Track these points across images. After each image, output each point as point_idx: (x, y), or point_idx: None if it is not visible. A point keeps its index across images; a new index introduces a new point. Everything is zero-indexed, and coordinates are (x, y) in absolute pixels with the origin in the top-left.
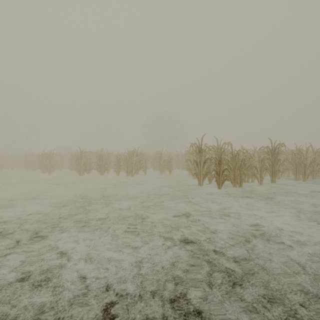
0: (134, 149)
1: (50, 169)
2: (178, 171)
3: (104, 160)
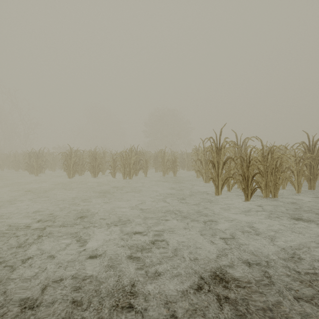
0: (132, 146)
1: (37, 170)
2: (183, 172)
3: (98, 159)
